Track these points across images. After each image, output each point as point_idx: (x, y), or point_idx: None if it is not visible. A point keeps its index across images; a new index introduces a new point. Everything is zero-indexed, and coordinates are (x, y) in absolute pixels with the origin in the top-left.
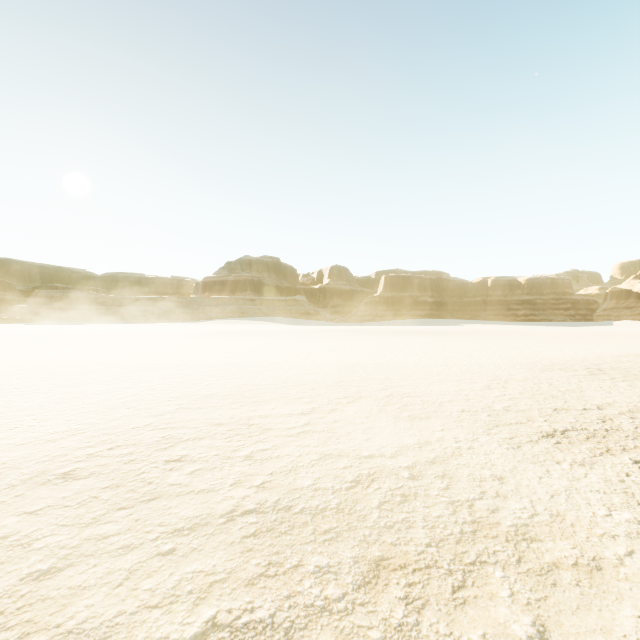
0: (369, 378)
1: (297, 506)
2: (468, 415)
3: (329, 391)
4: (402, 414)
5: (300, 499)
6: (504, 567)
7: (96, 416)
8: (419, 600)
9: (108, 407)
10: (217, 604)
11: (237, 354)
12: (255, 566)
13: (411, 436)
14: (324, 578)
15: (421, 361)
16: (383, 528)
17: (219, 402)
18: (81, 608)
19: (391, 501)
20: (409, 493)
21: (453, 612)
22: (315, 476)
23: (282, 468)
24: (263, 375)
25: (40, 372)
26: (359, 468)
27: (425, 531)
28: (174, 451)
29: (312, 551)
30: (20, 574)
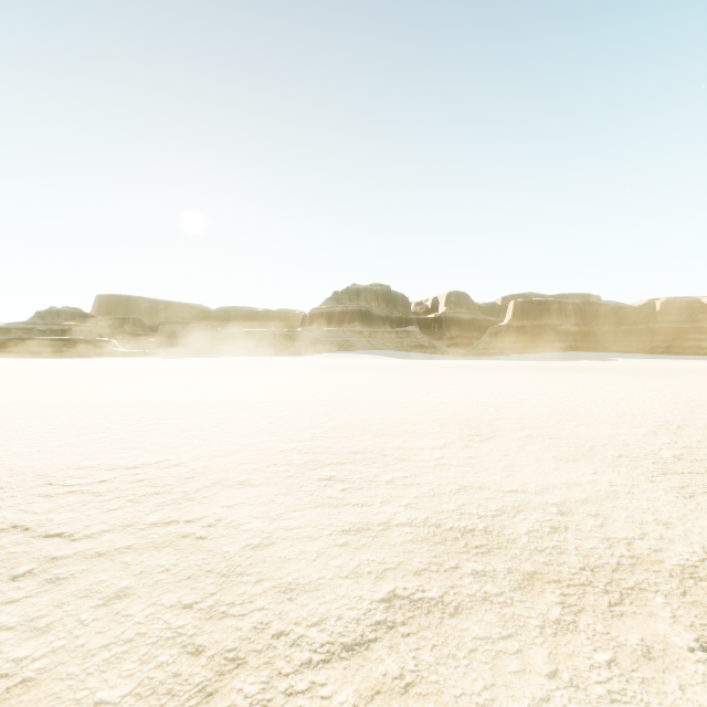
0: (502, 417)
1: (446, 525)
2: (626, 461)
3: (459, 428)
4: (545, 455)
5: (447, 519)
6: (666, 596)
7: (246, 439)
8: (575, 606)
9: (253, 432)
10: (393, 583)
11: (353, 389)
12: (418, 563)
13: (557, 476)
14: (481, 579)
15: (564, 401)
16: (534, 550)
17: (349, 433)
18: (292, 570)
19: (540, 530)
20: (558, 526)
21: (610, 619)
22: (458, 503)
23: (425, 493)
24: (385, 410)
25: (185, 400)
26: (502, 500)
27: (578, 558)
28: (322, 472)
29: (467, 559)
30: (240, 544)
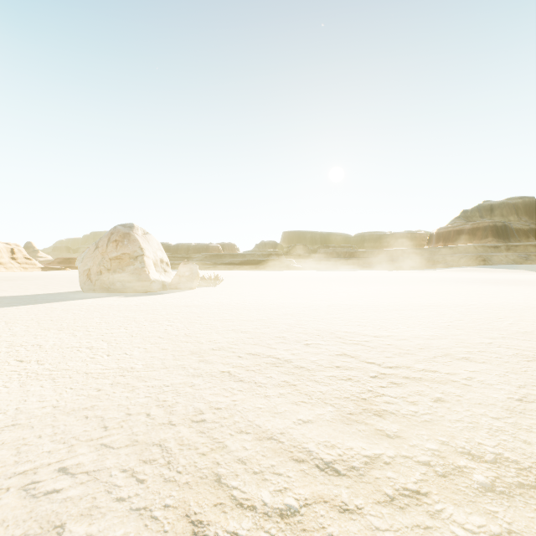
0: None
1: None
2: None
3: None
4: None
5: None
6: None
7: (440, 330)
8: None
9: (441, 326)
10: None
11: (513, 301)
12: None
13: None
14: None
15: None
16: None
17: None
18: None
19: None
20: None
21: None
22: None
23: None
24: None
25: (365, 300)
26: None
27: None
28: None
29: None
30: (503, 395)
